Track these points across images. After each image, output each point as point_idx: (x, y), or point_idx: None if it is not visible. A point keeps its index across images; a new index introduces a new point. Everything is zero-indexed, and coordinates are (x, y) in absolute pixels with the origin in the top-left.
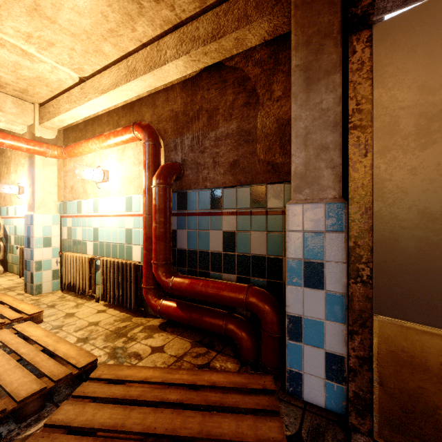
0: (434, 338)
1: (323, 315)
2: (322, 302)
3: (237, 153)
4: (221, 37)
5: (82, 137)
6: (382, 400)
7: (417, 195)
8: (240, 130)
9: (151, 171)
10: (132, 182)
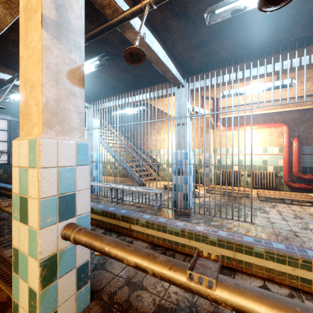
0: None
1: None
2: None
3: None
4: None
5: (228, 122)
6: None
7: None
8: None
9: (290, 139)
10: (266, 142)
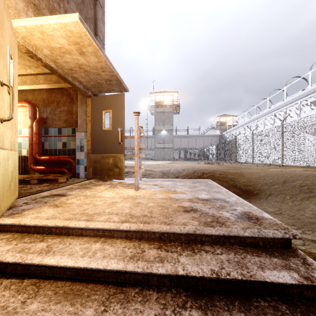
0: (98, 156)
1: (84, 157)
2: (84, 155)
3: (67, 117)
4: (59, 83)
5: None
6: (92, 170)
7: (96, 131)
8: (68, 110)
9: (33, 120)
10: (22, 123)
